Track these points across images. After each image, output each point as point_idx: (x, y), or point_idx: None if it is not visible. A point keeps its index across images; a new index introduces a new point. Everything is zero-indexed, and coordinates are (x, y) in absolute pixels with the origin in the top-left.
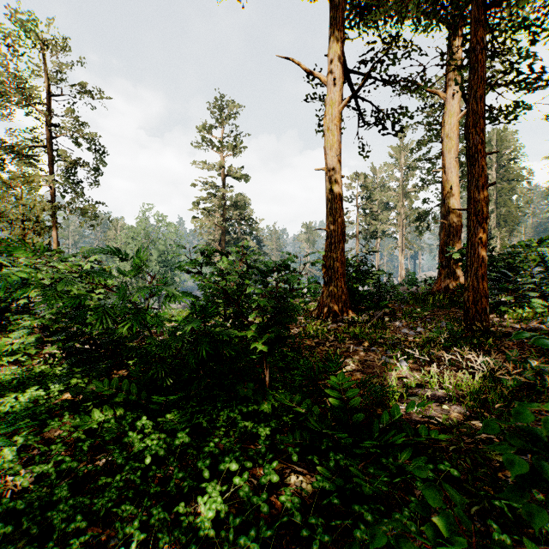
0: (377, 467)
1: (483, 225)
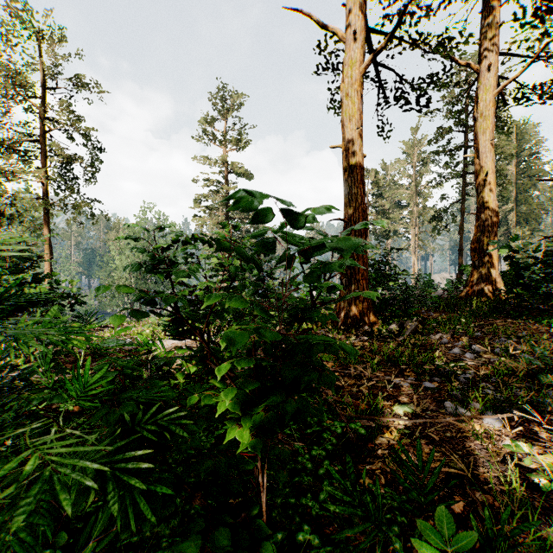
0: None
1: None
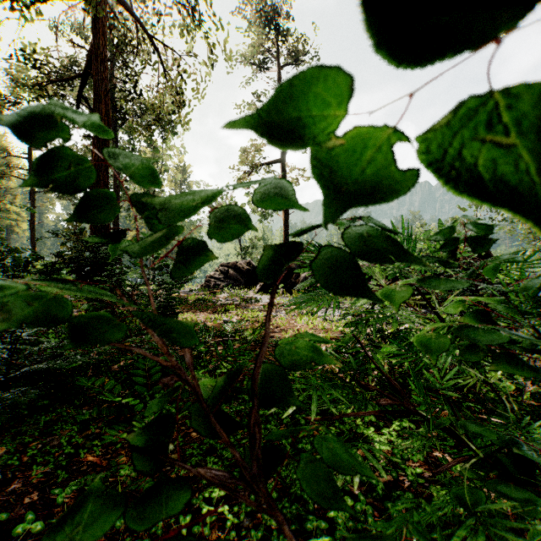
0: None
1: None
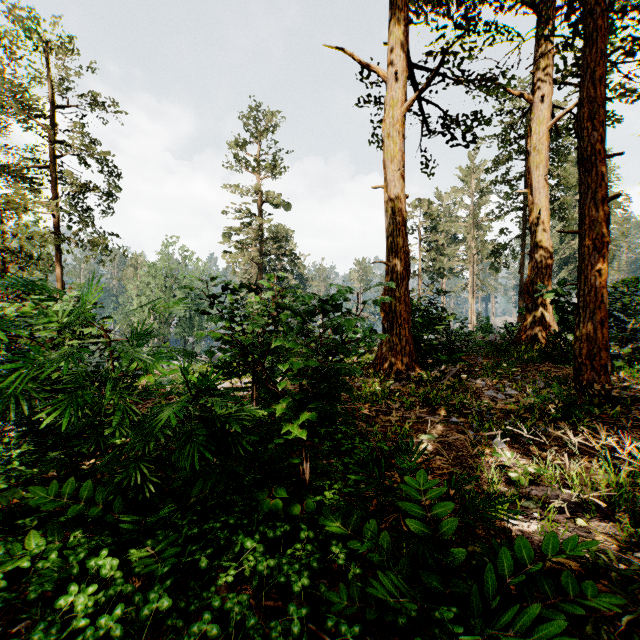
0: None
1: (602, 252)
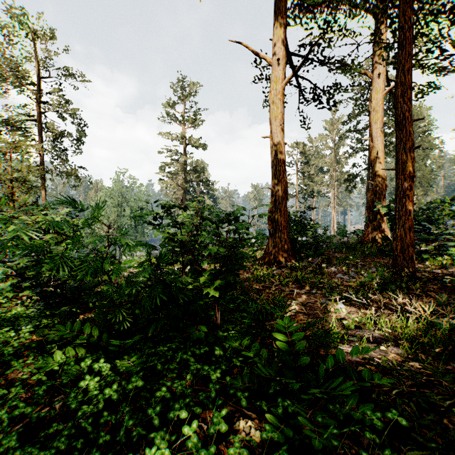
0: (325, 414)
1: (410, 183)
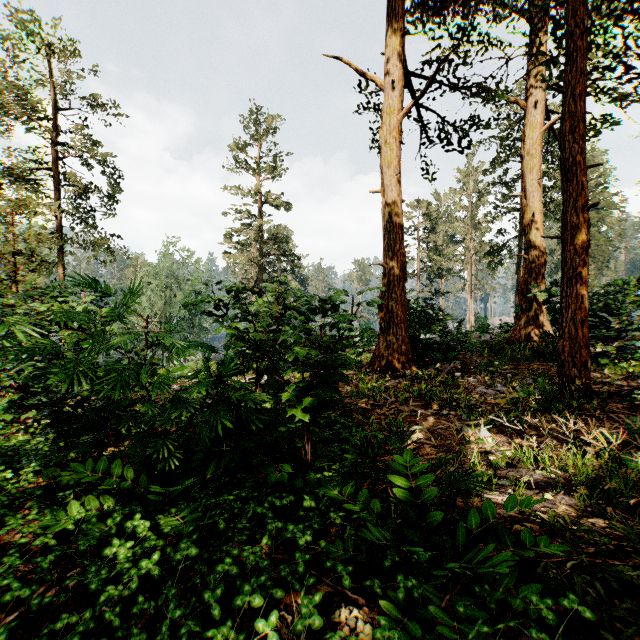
0: (469, 601)
1: (583, 256)
